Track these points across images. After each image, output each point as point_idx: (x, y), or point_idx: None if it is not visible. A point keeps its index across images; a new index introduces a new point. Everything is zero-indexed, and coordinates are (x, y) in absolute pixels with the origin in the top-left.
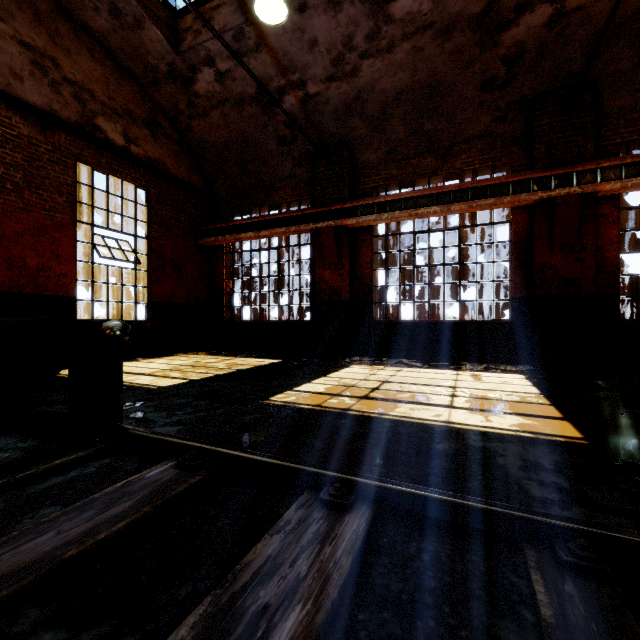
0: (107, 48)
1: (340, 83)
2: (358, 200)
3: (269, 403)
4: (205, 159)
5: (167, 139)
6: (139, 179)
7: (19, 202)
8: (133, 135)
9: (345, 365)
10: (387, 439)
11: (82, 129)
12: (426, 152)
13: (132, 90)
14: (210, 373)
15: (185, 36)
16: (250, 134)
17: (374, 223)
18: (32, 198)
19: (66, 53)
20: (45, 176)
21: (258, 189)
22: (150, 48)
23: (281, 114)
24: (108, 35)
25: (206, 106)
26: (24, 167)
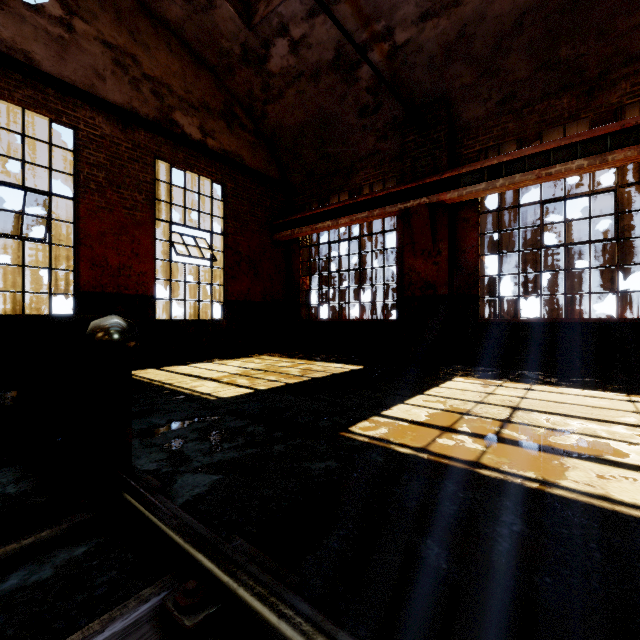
0: (184, 40)
1: (438, 20)
2: (460, 167)
3: (348, 438)
4: (281, 147)
5: (243, 130)
6: (215, 173)
7: (102, 202)
8: (209, 128)
9: (445, 377)
10: (598, 570)
11: (160, 125)
12: (560, 90)
13: (208, 82)
14: (280, 381)
15: (257, 8)
16: (327, 110)
17: (483, 194)
18: (114, 197)
19: (145, 49)
20: (126, 175)
21: (336, 173)
22: (223, 29)
23: (363, 78)
24: (183, 24)
25: (281, 86)
26: (106, 167)
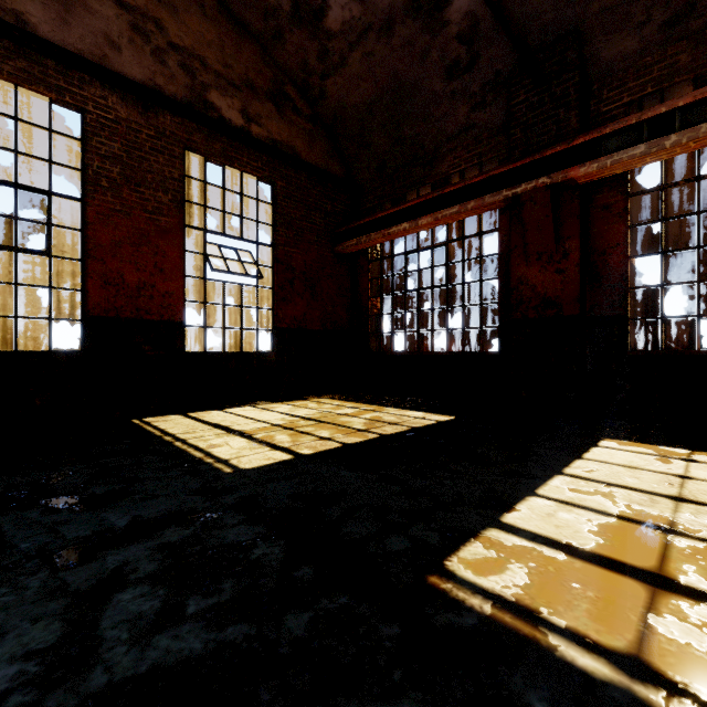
0: (221, 0)
1: None
2: (601, 127)
3: (447, 597)
4: (344, 135)
5: (297, 115)
6: (261, 169)
7: (116, 203)
8: (254, 112)
9: (585, 439)
10: None
11: (191, 108)
12: None
13: (253, 54)
14: (334, 440)
15: None
16: (403, 76)
17: (639, 163)
18: (132, 198)
19: (172, 12)
20: (147, 169)
21: (415, 162)
22: None
23: (452, 21)
24: None
25: (342, 49)
26: (122, 159)
